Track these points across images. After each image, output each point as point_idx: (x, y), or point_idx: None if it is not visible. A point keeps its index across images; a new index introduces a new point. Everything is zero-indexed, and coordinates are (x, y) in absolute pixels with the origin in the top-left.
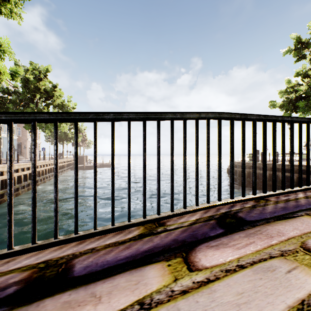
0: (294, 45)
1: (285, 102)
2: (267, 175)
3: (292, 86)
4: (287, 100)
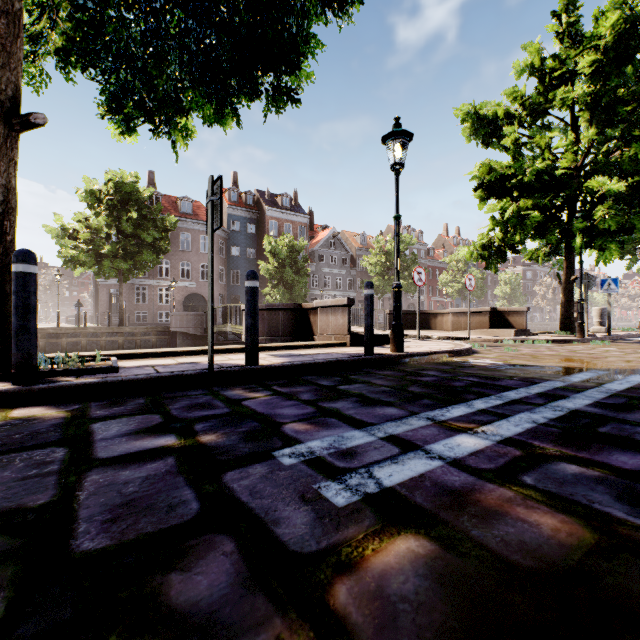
0: (92, 192)
1: (83, 253)
2: (44, 345)
3: (87, 236)
4: (75, 248)
